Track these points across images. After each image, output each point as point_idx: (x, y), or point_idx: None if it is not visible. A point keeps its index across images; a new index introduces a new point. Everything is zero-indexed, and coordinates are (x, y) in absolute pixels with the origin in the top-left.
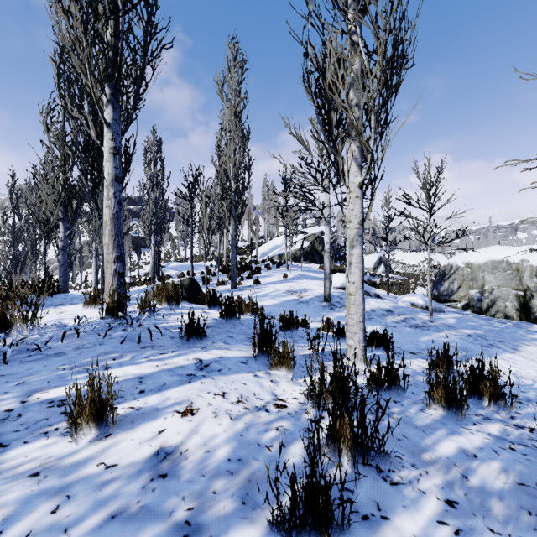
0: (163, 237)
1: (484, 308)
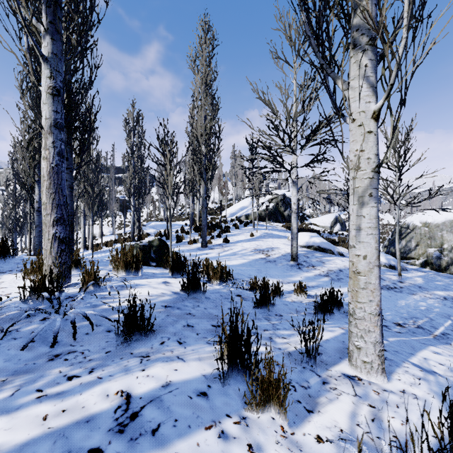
0: (146, 200)
1: (443, 266)
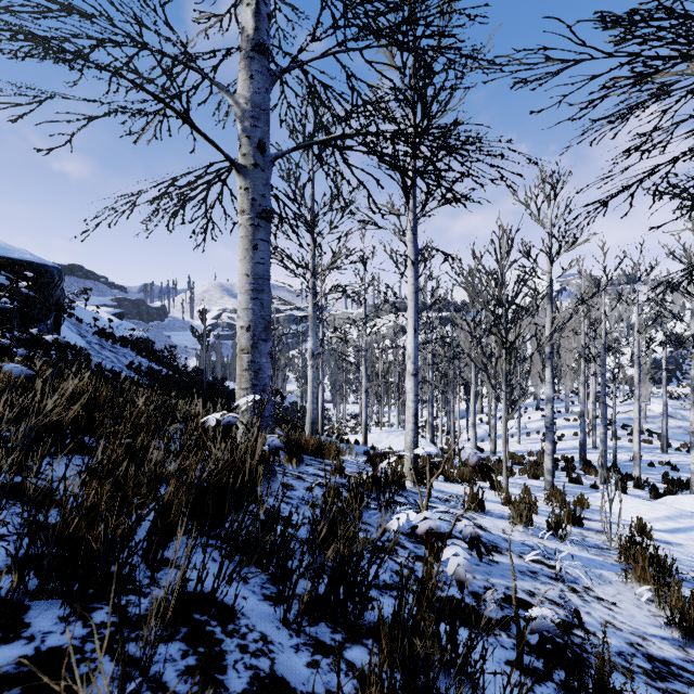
0: None
1: None
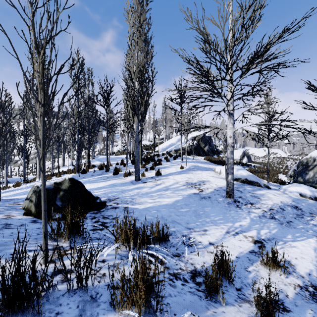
0: (98, 139)
1: None
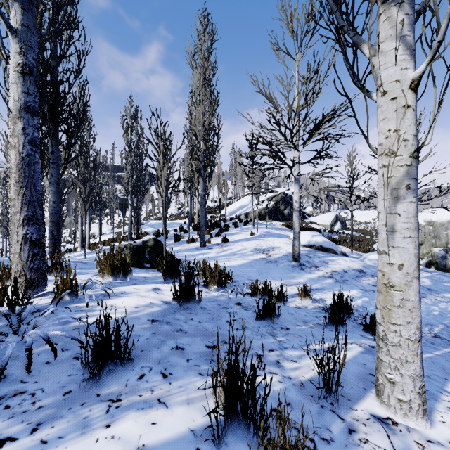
0: (145, 199)
1: (449, 265)
